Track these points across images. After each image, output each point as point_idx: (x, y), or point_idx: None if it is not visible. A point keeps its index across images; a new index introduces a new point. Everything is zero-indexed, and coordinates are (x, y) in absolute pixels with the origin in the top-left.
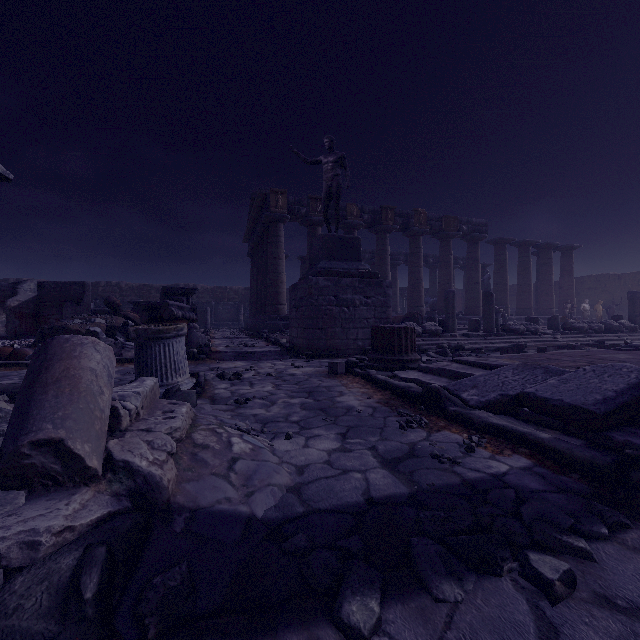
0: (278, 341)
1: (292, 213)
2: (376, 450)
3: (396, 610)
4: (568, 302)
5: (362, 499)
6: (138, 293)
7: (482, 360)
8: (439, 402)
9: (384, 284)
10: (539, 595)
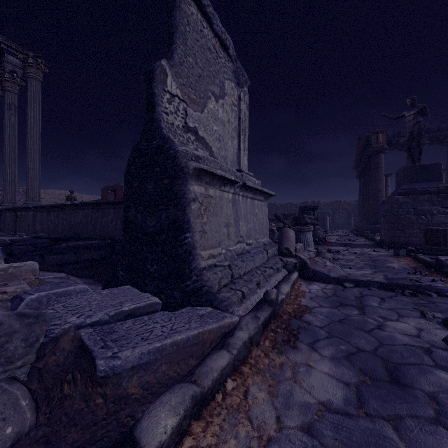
0: (373, 238)
1: (391, 144)
2: (386, 276)
3: (357, 288)
4: None
5: (366, 280)
6: (284, 208)
7: None
8: (441, 267)
9: None
10: (401, 295)
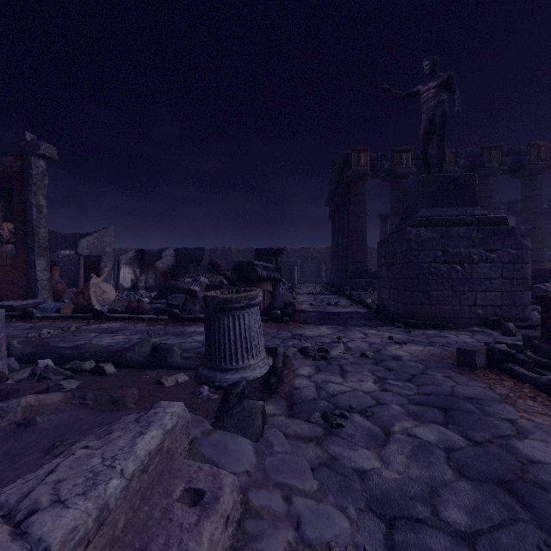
0: (363, 301)
1: (374, 169)
2: None
3: None
4: None
5: None
6: (243, 255)
7: None
8: None
9: (517, 232)
10: None
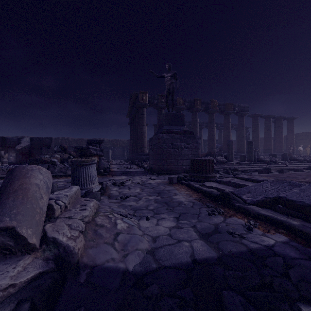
0: (143, 166)
1: (150, 103)
2: (196, 228)
3: None
4: (291, 146)
5: (190, 260)
6: (77, 142)
7: (251, 177)
8: (229, 200)
9: (196, 137)
10: None
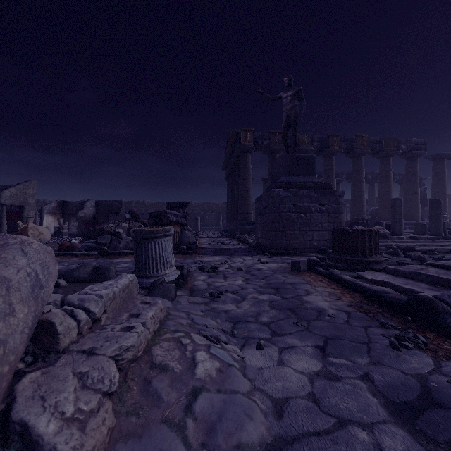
0: (247, 240)
1: (257, 145)
2: (371, 381)
3: None
4: None
5: None
6: (155, 207)
7: None
8: (434, 316)
9: (337, 193)
10: None
